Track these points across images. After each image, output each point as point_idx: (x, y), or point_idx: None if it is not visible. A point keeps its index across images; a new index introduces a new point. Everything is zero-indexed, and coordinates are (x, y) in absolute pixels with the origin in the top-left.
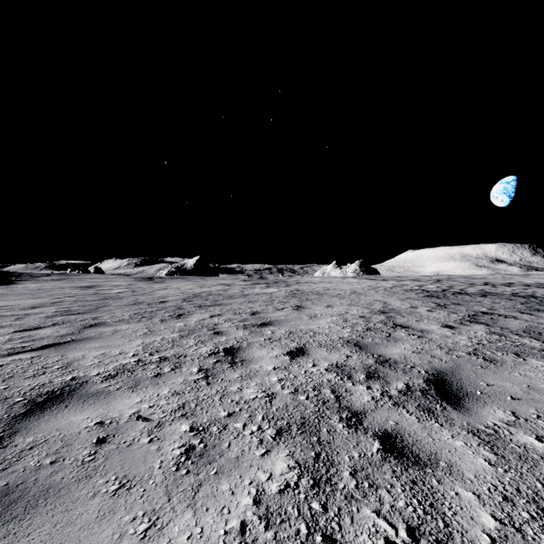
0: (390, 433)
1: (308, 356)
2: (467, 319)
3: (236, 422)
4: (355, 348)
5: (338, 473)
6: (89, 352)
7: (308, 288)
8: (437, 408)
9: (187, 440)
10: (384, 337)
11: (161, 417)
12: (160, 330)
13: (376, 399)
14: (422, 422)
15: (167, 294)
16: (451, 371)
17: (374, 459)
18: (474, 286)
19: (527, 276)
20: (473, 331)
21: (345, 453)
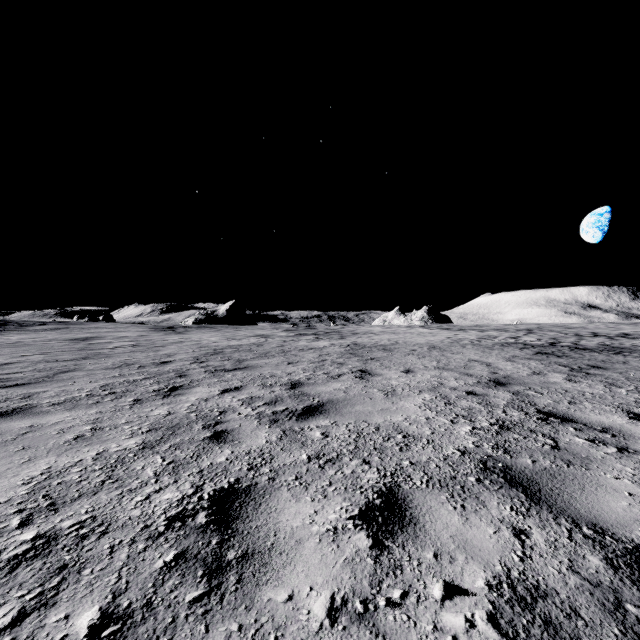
0: None
1: (415, 532)
2: None
3: None
4: (517, 495)
5: None
6: None
7: (370, 341)
8: None
9: None
10: (549, 449)
11: None
12: (114, 426)
13: None
14: None
15: (179, 350)
16: None
17: None
18: (586, 339)
19: (636, 325)
20: None
21: None
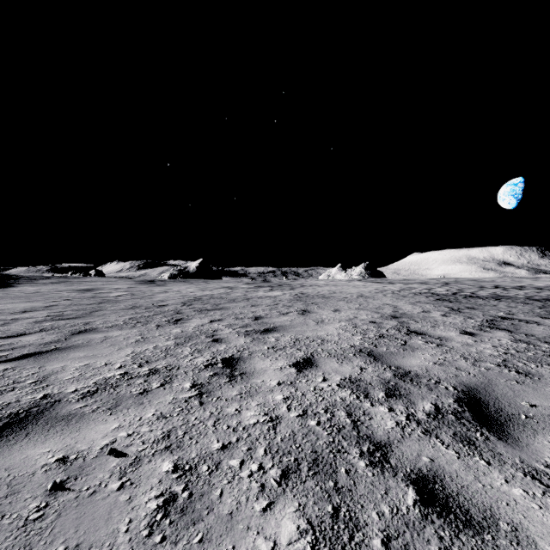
0: (426, 474)
1: (316, 368)
2: (487, 324)
3: (232, 458)
4: (369, 359)
5: (366, 540)
6: (71, 363)
7: (314, 291)
8: (478, 438)
9: (168, 486)
10: (400, 345)
11: (140, 451)
12: (154, 337)
13: (402, 425)
14: (463, 458)
15: (167, 297)
16: (484, 388)
17: (411, 517)
18: (485, 290)
19: (537, 279)
20: (497, 339)
21: (372, 507)
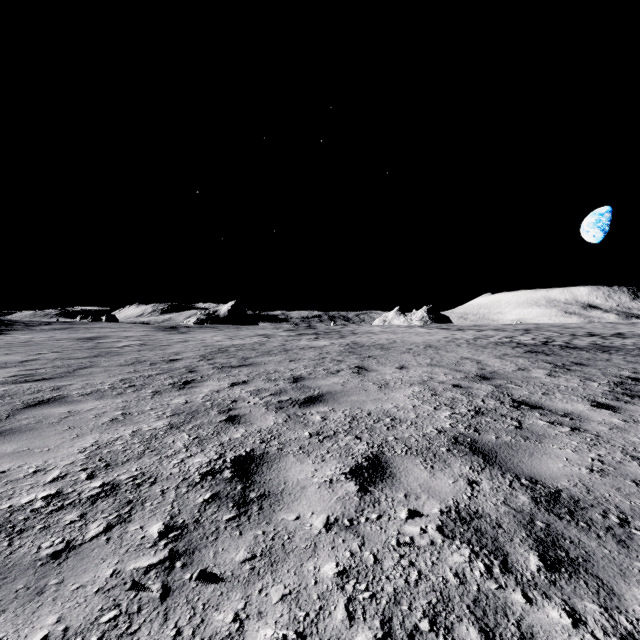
0: None
1: (392, 482)
2: (620, 390)
3: None
4: (476, 459)
5: None
6: None
7: (369, 340)
8: None
9: None
10: (513, 428)
11: None
12: (141, 412)
13: None
14: None
15: (185, 349)
16: None
17: None
18: (579, 338)
19: (634, 325)
20: None
21: None
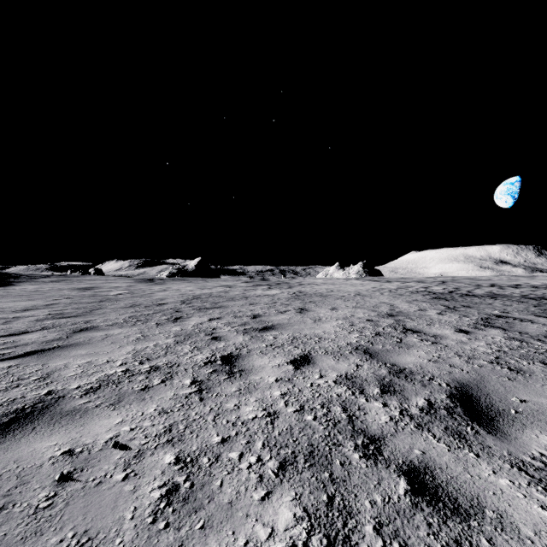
0: (417, 466)
1: (313, 365)
2: (481, 322)
3: (231, 451)
4: (365, 356)
5: (359, 527)
6: (74, 360)
7: (311, 290)
8: (468, 432)
9: (170, 477)
10: (395, 342)
11: (143, 444)
12: (154, 335)
13: (396, 420)
14: (453, 450)
15: (166, 296)
16: (476, 384)
17: (402, 505)
18: (481, 288)
19: (533, 278)
20: (491, 337)
21: (365, 496)
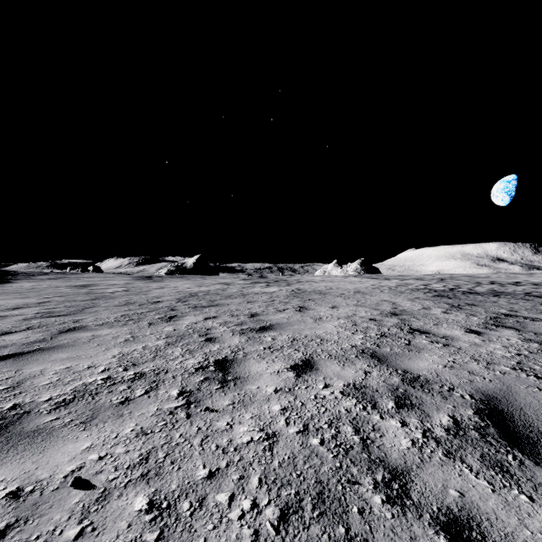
0: (458, 516)
1: (317, 372)
2: (491, 322)
3: (220, 492)
4: (373, 361)
5: None
6: (52, 365)
7: (310, 287)
8: (510, 462)
9: (138, 533)
10: (404, 345)
11: (110, 480)
12: (144, 335)
13: (419, 445)
14: (498, 491)
15: (163, 294)
16: (504, 396)
17: None
18: (482, 286)
19: (531, 275)
20: (505, 338)
21: None
